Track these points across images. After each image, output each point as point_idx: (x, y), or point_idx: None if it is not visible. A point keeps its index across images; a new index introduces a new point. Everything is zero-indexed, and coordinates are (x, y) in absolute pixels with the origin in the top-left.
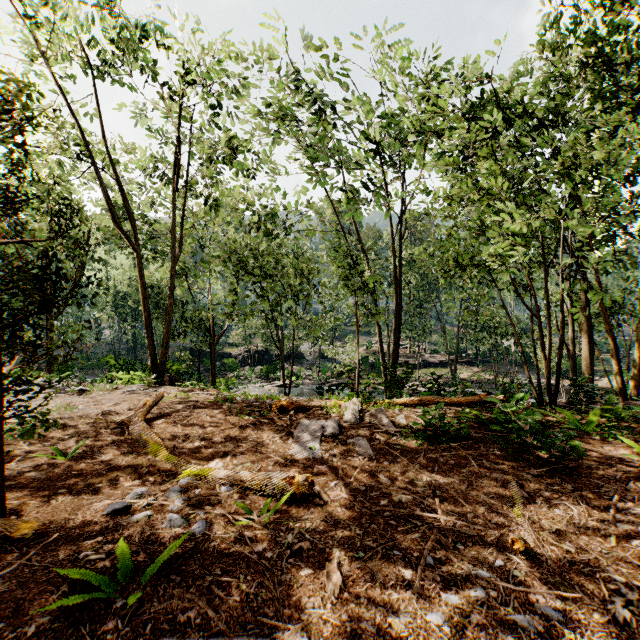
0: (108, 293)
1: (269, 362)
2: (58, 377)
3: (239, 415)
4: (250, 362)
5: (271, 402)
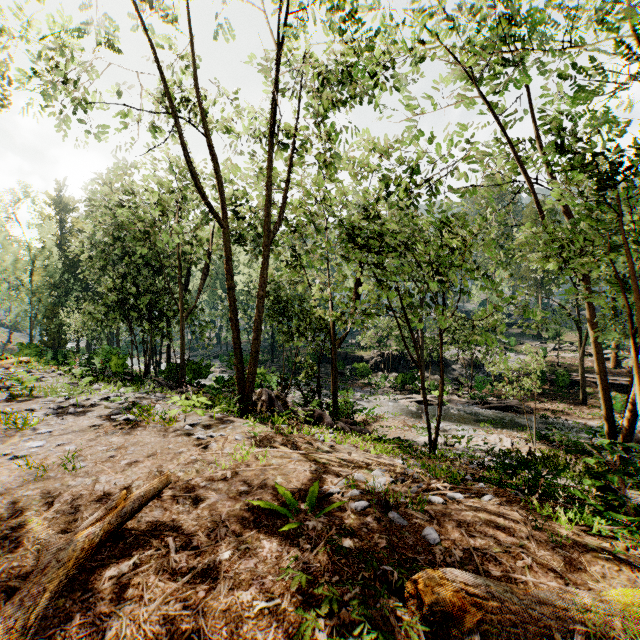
0: (250, 294)
1: (405, 369)
2: (192, 376)
3: (299, 613)
4: (383, 367)
5: (403, 522)
